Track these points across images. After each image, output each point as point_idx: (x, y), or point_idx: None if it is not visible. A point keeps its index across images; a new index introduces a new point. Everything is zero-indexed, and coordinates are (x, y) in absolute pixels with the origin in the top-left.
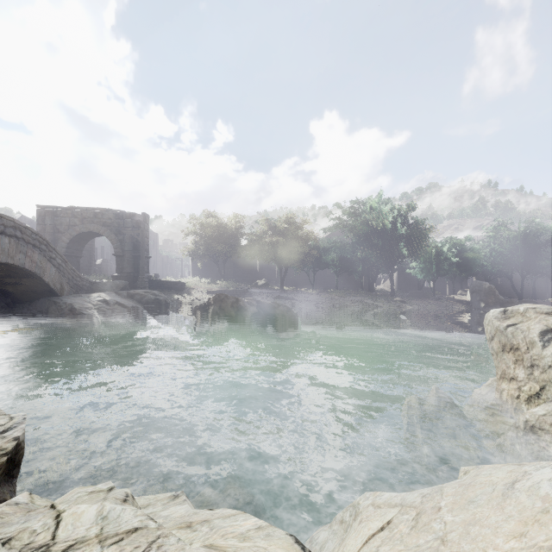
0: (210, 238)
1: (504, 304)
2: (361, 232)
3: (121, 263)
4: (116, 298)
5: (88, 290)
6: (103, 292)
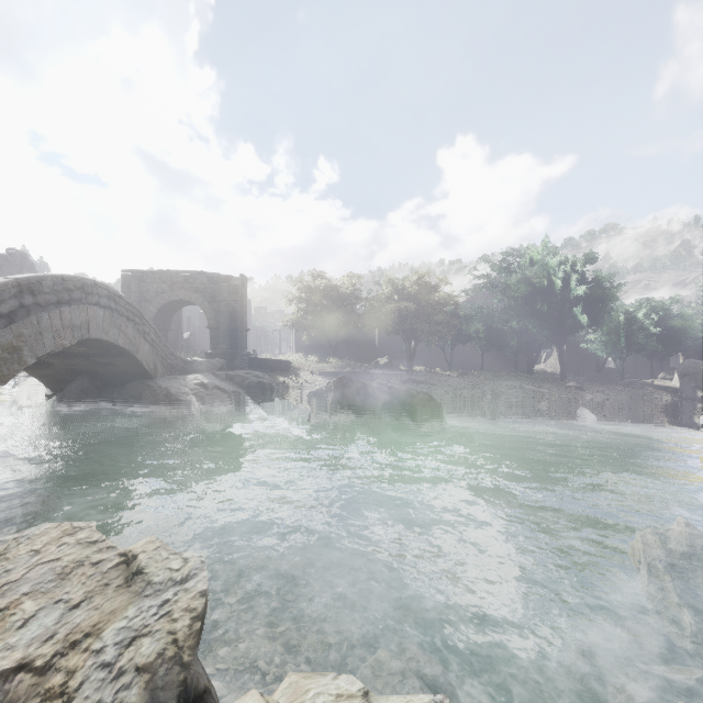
0: (319, 305)
1: None
2: (519, 294)
3: (215, 337)
4: (214, 381)
5: (182, 370)
6: (200, 374)
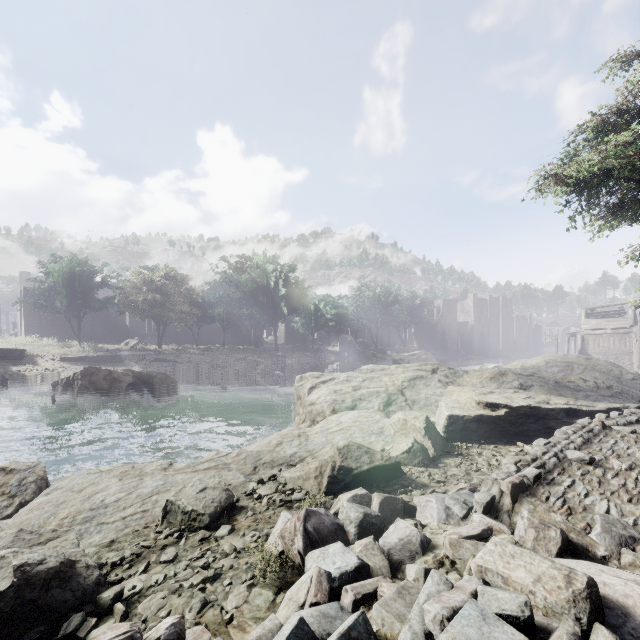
0: (60, 288)
1: (360, 353)
2: (247, 289)
3: None
4: None
5: None
6: None
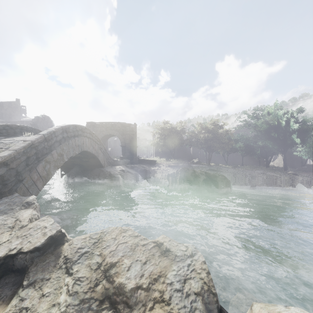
0: (166, 135)
1: None
2: (262, 128)
3: (124, 150)
4: (127, 169)
5: (113, 164)
6: (121, 166)
